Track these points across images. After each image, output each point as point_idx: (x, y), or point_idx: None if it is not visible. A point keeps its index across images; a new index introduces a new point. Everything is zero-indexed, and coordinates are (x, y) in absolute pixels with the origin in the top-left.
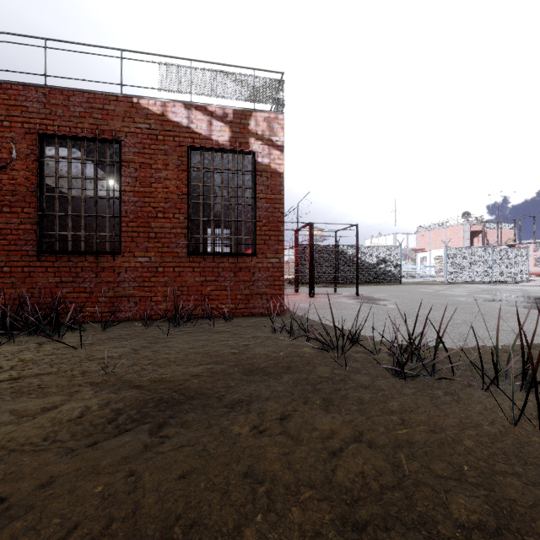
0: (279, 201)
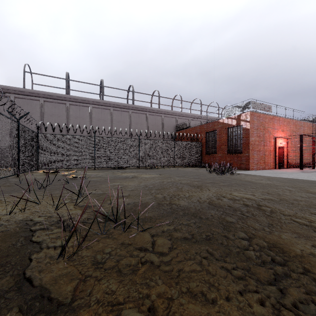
0: (248, 137)
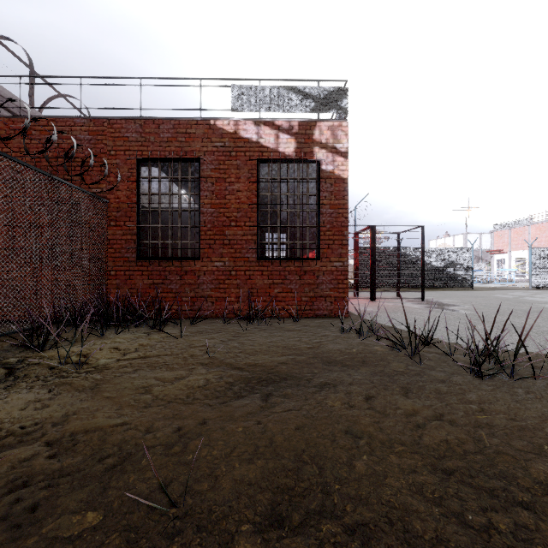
0: (343, 206)
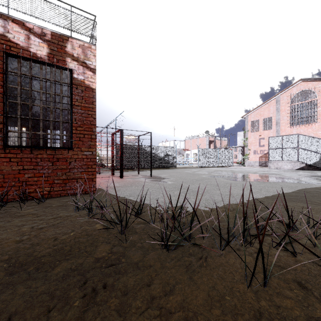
0: (92, 109)
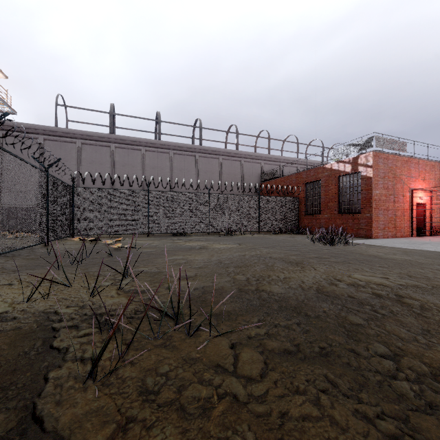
0: (370, 189)
